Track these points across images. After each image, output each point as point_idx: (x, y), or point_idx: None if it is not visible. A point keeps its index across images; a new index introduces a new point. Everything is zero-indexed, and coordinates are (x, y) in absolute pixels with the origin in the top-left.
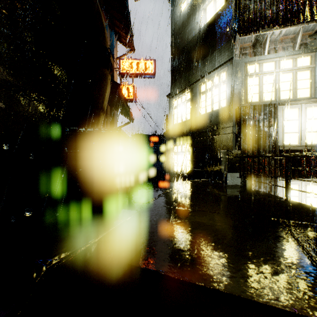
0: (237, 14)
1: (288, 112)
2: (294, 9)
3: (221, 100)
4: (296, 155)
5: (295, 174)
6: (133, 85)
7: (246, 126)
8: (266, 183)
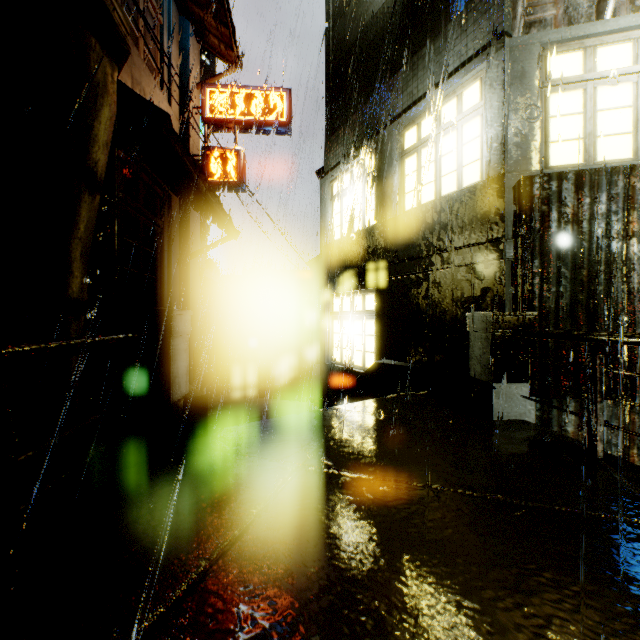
0: None
1: None
2: None
3: (464, 166)
4: None
5: None
6: (237, 149)
7: (551, 235)
8: None
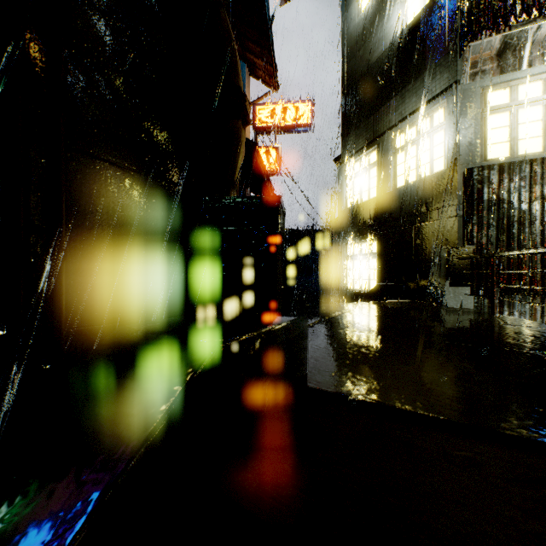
0: (465, 2)
1: None
2: None
3: (434, 160)
4: None
5: None
6: (276, 146)
7: (484, 202)
8: (523, 302)
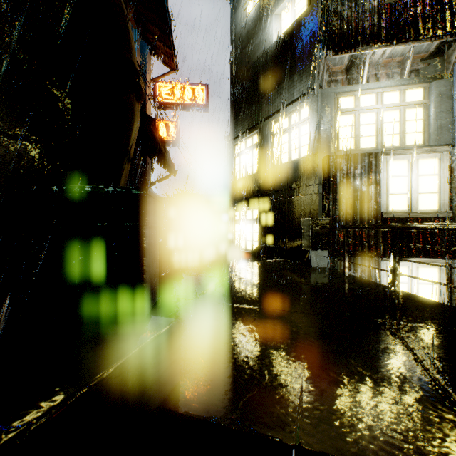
0: (324, 24)
1: (393, 165)
2: (403, 21)
3: (302, 146)
4: (408, 226)
5: (404, 252)
6: (175, 121)
7: (337, 183)
8: (365, 266)
